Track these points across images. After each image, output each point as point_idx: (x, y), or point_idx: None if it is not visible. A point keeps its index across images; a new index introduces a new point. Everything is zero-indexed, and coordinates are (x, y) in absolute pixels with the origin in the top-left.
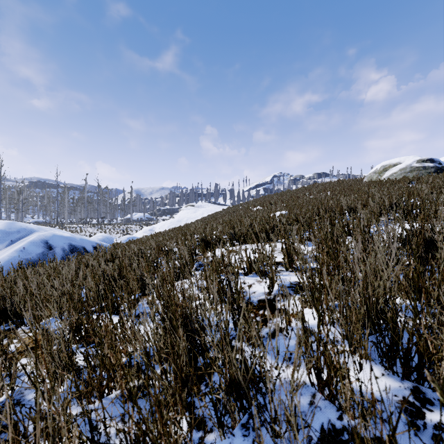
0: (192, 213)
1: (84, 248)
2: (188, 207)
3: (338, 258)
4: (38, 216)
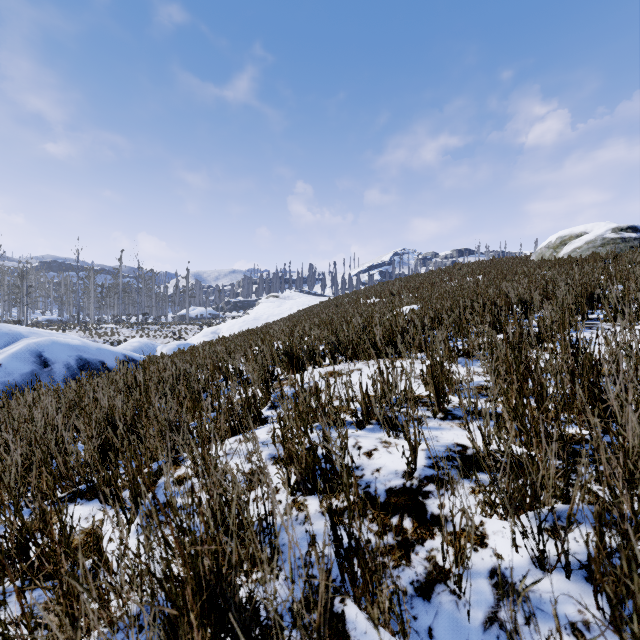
0: (275, 307)
1: (102, 364)
2: (269, 299)
3: (544, 402)
4: (51, 311)
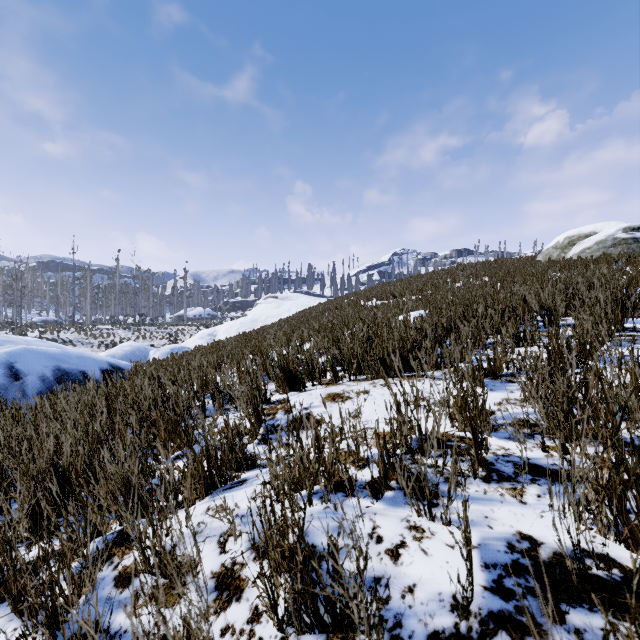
0: (274, 308)
1: (83, 374)
2: (268, 300)
3: None
4: (47, 312)
